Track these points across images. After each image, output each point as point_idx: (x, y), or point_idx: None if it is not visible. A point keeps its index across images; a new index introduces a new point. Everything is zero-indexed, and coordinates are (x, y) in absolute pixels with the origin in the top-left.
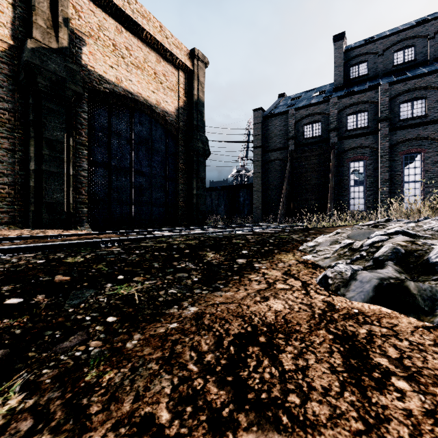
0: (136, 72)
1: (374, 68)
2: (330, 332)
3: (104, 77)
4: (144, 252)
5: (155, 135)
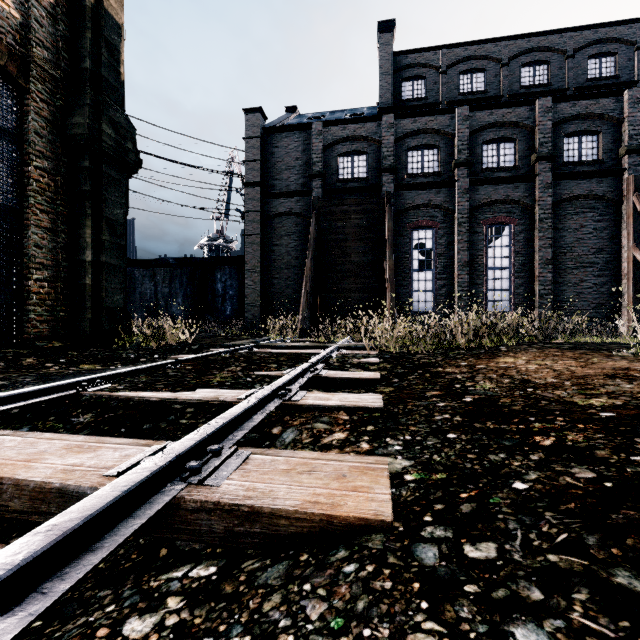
0: None
1: (434, 91)
2: None
3: None
4: None
5: None
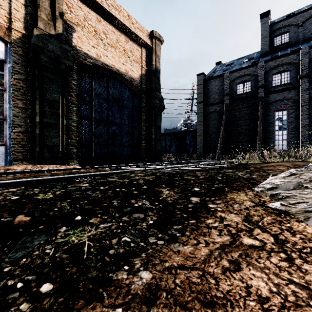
0: (111, 50)
1: (294, 37)
2: None
3: (88, 54)
4: (107, 188)
5: (124, 95)
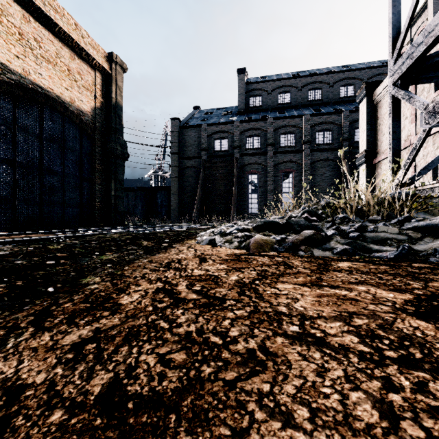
0: (47, 66)
1: (265, 102)
2: (199, 258)
3: (8, 66)
4: (99, 242)
5: (69, 134)
